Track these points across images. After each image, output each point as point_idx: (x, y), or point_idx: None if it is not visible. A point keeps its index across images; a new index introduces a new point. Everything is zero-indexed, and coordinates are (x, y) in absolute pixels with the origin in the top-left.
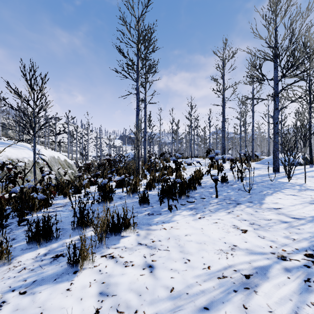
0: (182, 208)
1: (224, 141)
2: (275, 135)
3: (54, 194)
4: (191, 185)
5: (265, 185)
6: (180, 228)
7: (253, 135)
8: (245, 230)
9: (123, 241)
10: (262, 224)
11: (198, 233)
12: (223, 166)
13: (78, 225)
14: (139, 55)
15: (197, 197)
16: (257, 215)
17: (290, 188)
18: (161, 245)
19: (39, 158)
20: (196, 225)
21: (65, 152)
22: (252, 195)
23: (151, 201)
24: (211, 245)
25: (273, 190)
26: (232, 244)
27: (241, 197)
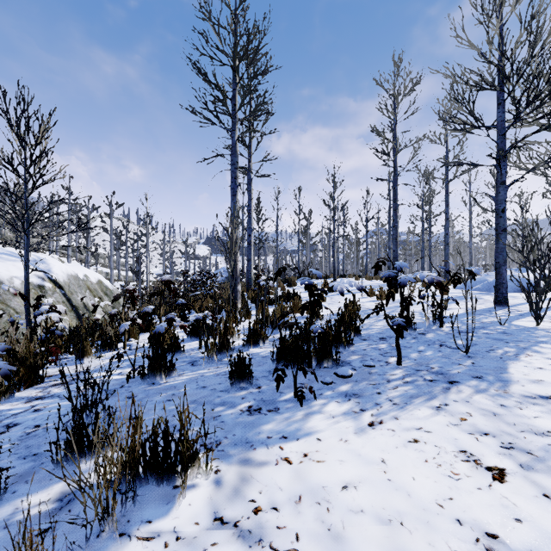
0: (326, 392)
1: (397, 246)
2: (500, 234)
3: (56, 353)
4: (342, 336)
5: (492, 334)
6: (328, 461)
7: (447, 236)
8: (499, 472)
9: (174, 508)
10: (535, 450)
11: (377, 479)
12: (412, 296)
13: (70, 449)
14: (237, 81)
15: (356, 363)
16: (509, 416)
17: (550, 341)
18: (279, 528)
19: (45, 279)
20: (365, 449)
21: (107, 268)
22: (475, 358)
23: (257, 372)
24: (421, 532)
25: (514, 346)
26: (482, 527)
27: (452, 365)
